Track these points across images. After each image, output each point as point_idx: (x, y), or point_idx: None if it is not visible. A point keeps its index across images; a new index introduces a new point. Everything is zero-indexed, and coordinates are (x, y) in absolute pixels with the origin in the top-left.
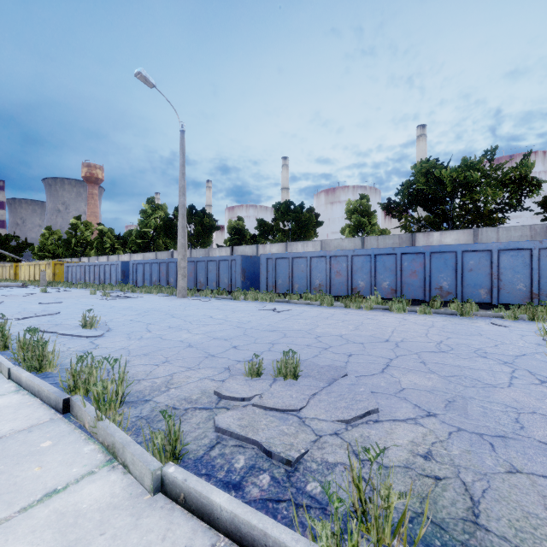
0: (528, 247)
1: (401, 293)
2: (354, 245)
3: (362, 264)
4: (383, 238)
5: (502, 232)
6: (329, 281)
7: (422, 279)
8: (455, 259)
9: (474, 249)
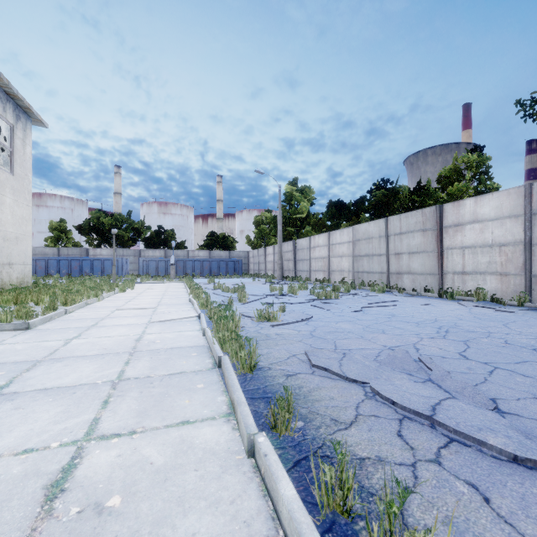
0: (112, 259)
1: (71, 275)
2: (53, 252)
3: (53, 263)
4: (71, 249)
5: (125, 251)
6: (35, 271)
7: (79, 269)
8: (91, 262)
9: (97, 259)
